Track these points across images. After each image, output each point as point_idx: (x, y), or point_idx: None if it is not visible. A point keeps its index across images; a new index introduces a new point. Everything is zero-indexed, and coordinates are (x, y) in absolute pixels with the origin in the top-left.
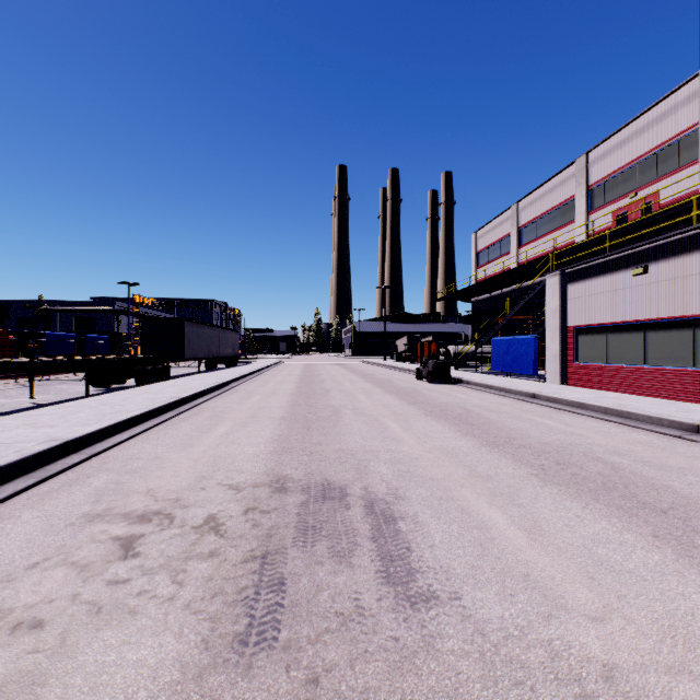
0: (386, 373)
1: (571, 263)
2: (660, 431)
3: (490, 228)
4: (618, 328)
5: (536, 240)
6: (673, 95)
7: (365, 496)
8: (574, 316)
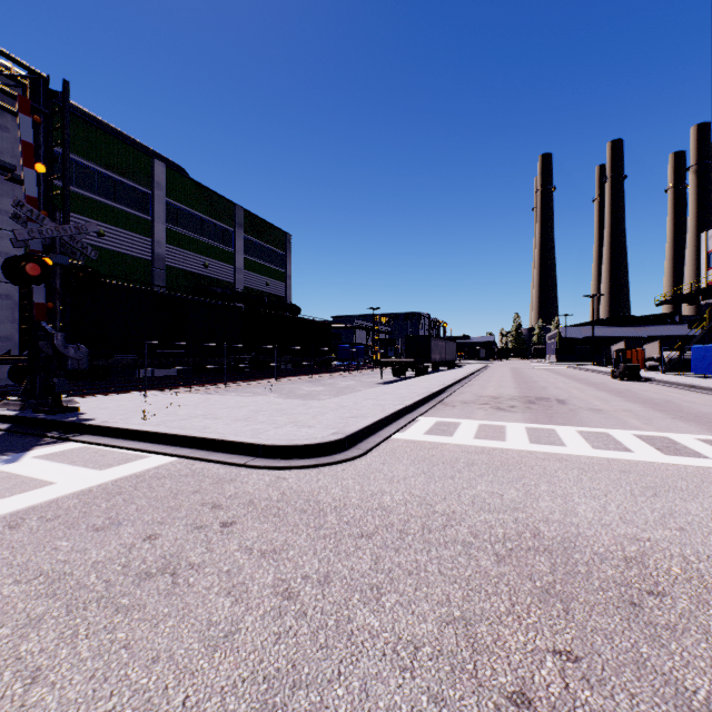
0: (587, 375)
1: None
2: None
3: None
4: None
5: None
6: None
7: (556, 399)
8: None
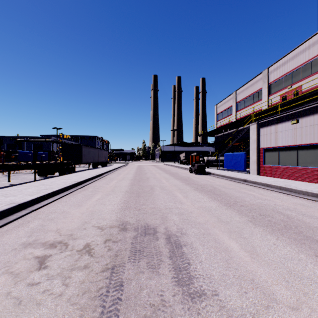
0: (175, 169)
1: (260, 118)
2: (307, 198)
3: (223, 103)
4: (284, 149)
5: (244, 108)
6: (308, 41)
7: (166, 232)
8: (263, 143)
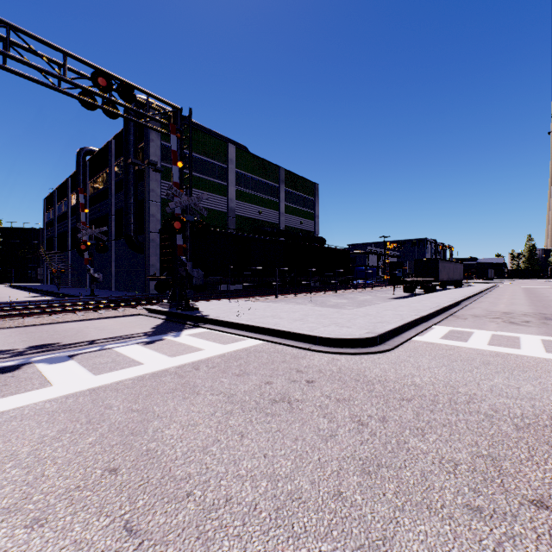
0: None
1: None
2: None
3: None
4: None
5: None
6: None
7: None
8: None
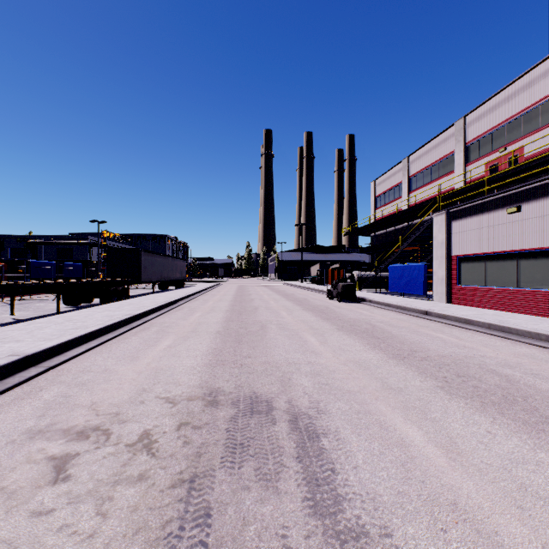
0: (303, 293)
1: (452, 204)
2: (539, 344)
3: (386, 177)
4: (495, 257)
5: (423, 186)
6: (535, 69)
7: (290, 409)
8: (458, 247)
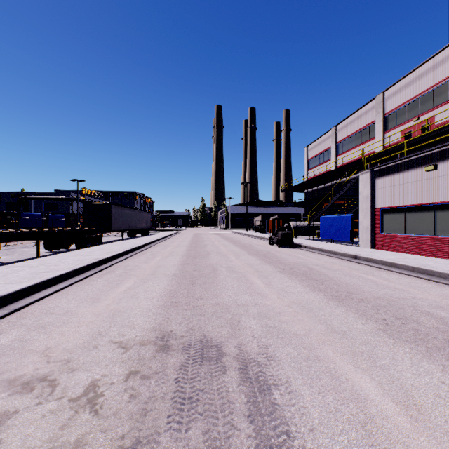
0: (248, 240)
1: (372, 166)
2: None
3: (317, 143)
4: (413, 209)
5: (348, 151)
6: (445, 50)
7: (239, 355)
8: (380, 201)
